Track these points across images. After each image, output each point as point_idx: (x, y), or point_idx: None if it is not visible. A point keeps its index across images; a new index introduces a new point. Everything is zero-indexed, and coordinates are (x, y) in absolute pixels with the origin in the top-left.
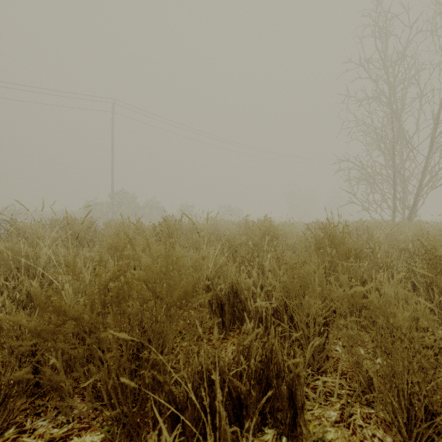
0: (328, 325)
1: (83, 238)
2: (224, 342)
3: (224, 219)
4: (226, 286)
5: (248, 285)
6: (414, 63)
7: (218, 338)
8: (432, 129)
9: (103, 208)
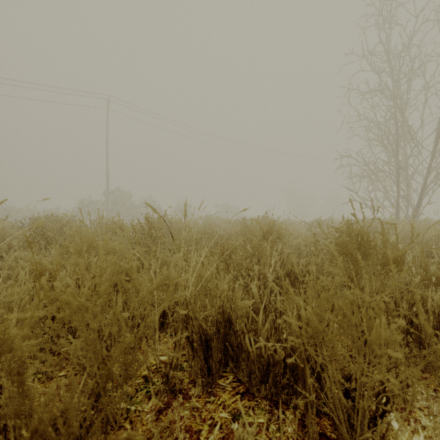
0: (389, 400)
1: (55, 239)
2: (209, 401)
3: (221, 218)
4: (213, 311)
5: (247, 309)
6: (417, 56)
7: (201, 392)
8: (437, 124)
9: (97, 206)
